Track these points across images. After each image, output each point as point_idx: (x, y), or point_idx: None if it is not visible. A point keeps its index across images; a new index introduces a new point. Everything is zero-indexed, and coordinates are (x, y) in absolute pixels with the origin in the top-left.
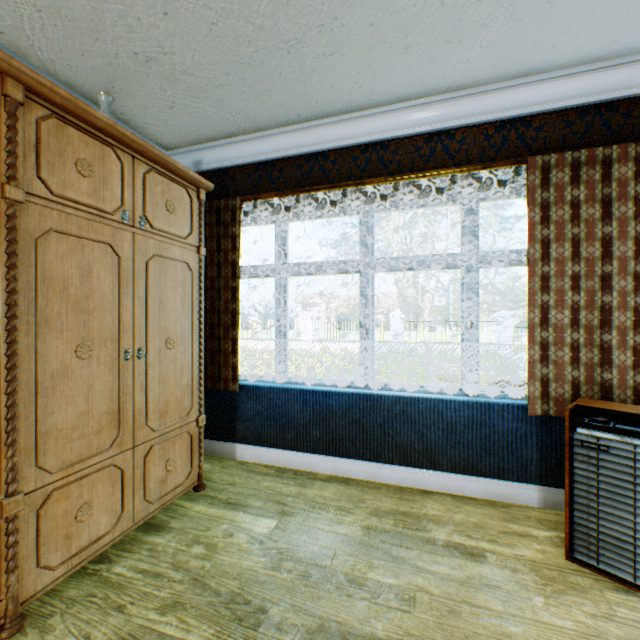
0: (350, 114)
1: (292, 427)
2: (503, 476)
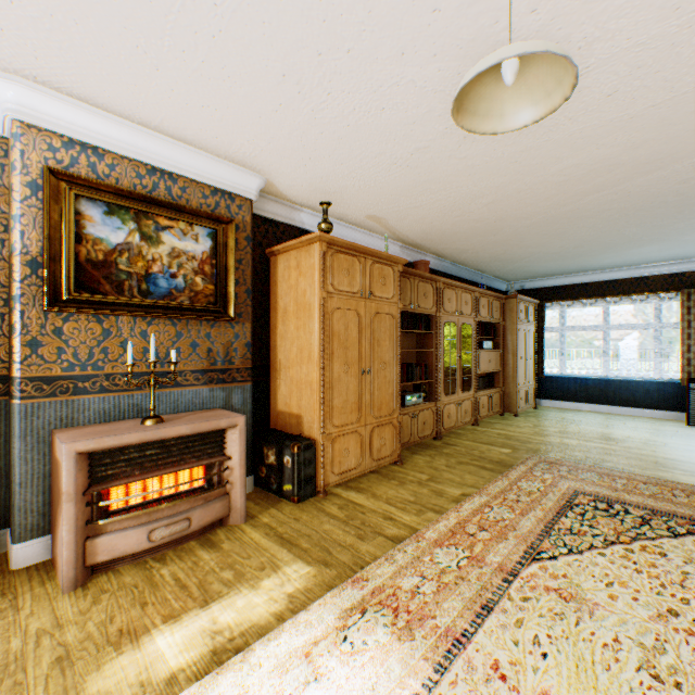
0: (598, 271)
1: (569, 392)
2: (671, 410)
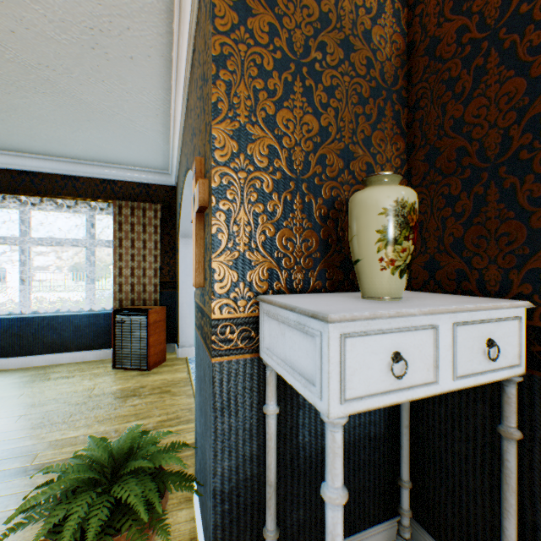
0: (9, 152)
1: None
2: (105, 347)
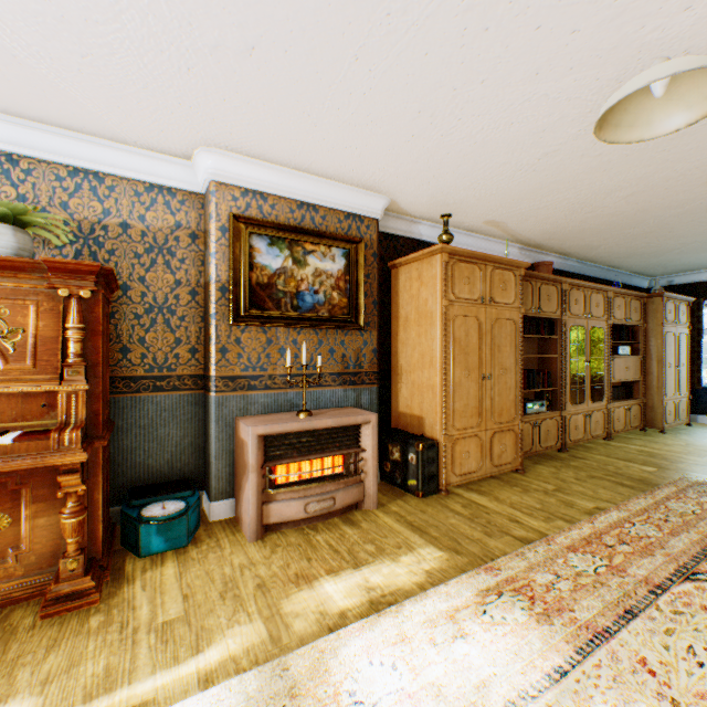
0: None
1: None
2: None
